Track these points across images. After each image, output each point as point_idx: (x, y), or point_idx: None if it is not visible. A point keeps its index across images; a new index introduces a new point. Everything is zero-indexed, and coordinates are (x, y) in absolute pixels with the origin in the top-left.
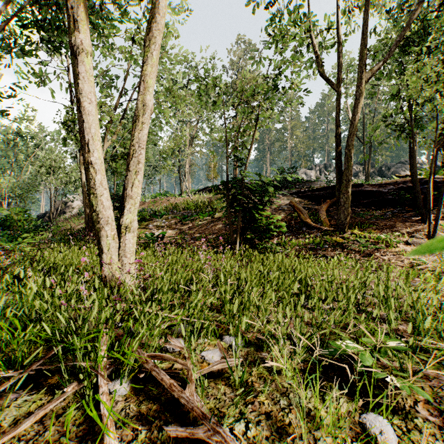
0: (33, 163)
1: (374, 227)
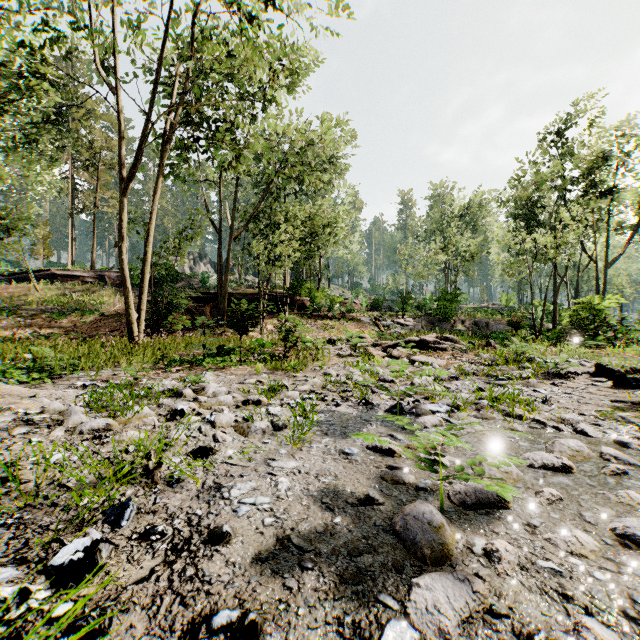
0: None
1: None
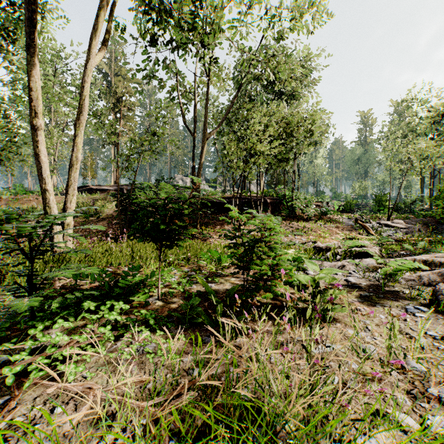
0: None
1: (213, 225)
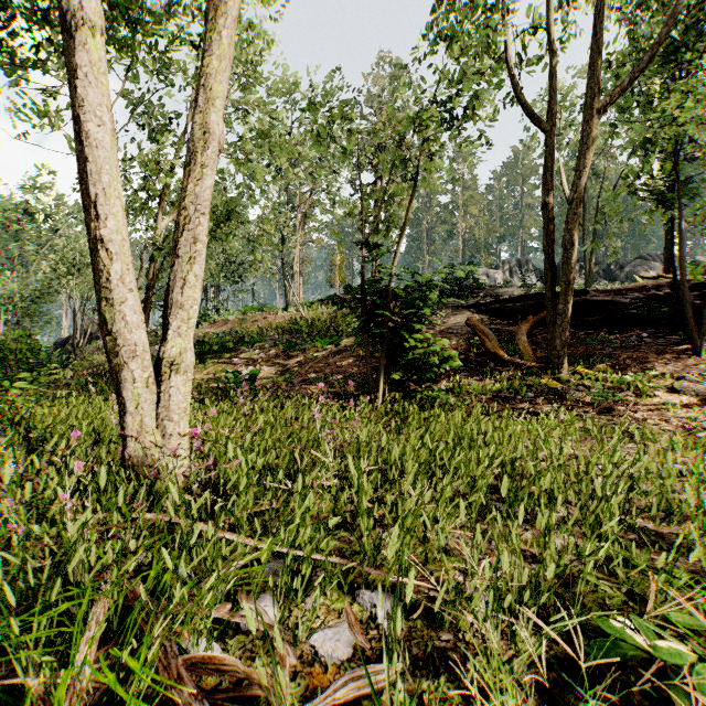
0: (47, 258)
1: (611, 363)
